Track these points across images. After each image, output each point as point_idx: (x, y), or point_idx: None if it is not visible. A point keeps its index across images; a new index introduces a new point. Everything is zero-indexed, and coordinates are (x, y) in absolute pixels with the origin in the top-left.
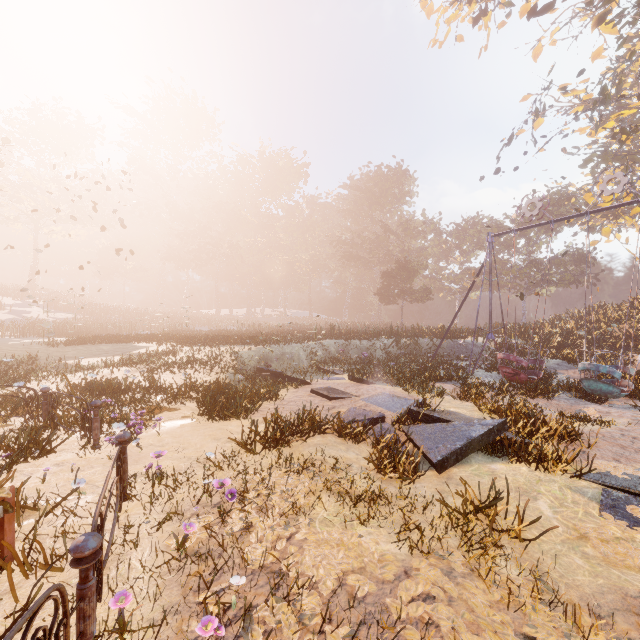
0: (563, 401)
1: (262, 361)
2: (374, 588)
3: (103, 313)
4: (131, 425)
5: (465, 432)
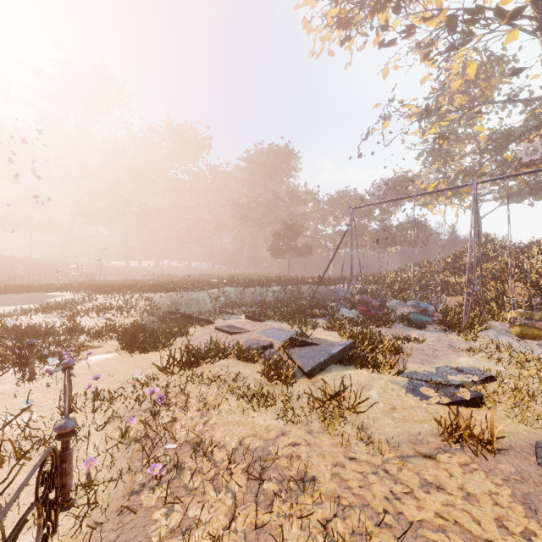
0: (398, 329)
1: (173, 306)
2: (262, 443)
3: (9, 264)
4: (64, 359)
5: (328, 350)
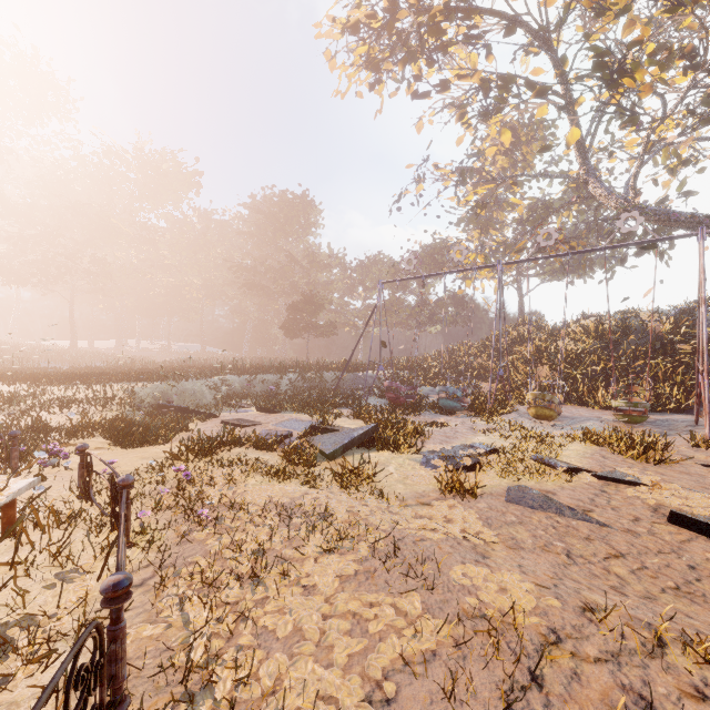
0: (427, 416)
1: (161, 398)
2: (289, 500)
3: None
4: (53, 453)
5: (350, 434)
